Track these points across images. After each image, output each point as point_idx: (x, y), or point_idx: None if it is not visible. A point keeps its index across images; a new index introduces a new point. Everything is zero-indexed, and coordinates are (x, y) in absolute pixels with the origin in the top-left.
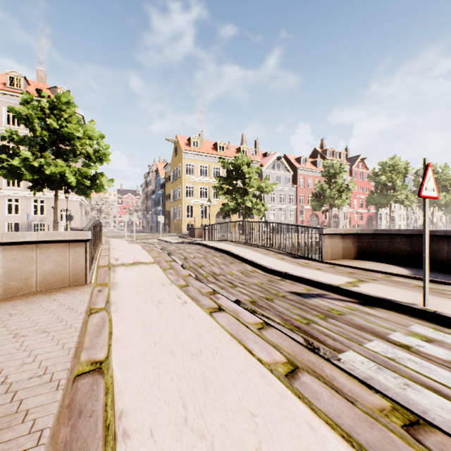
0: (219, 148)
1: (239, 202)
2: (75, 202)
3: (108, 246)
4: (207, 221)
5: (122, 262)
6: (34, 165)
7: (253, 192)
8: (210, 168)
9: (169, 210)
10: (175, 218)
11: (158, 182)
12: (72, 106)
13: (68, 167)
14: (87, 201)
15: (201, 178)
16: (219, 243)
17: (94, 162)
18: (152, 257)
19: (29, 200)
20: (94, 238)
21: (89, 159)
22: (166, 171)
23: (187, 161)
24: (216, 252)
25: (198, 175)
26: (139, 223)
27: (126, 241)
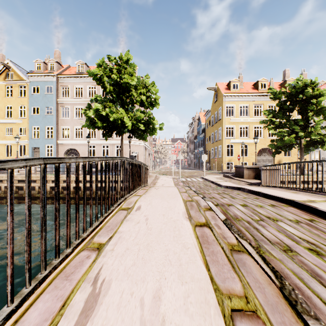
0: (260, 86)
1: (299, 136)
2: (141, 146)
3: (135, 200)
4: (247, 159)
5: None
6: (103, 115)
7: (323, 120)
8: (250, 107)
9: (209, 150)
10: (215, 156)
11: (200, 128)
12: (133, 66)
13: (126, 114)
14: (150, 146)
15: (241, 118)
16: None
17: (147, 108)
18: (221, 311)
19: (114, 146)
20: (42, 213)
21: (142, 105)
22: (206, 118)
23: (226, 104)
24: None
25: (238, 116)
26: (185, 161)
27: (172, 179)
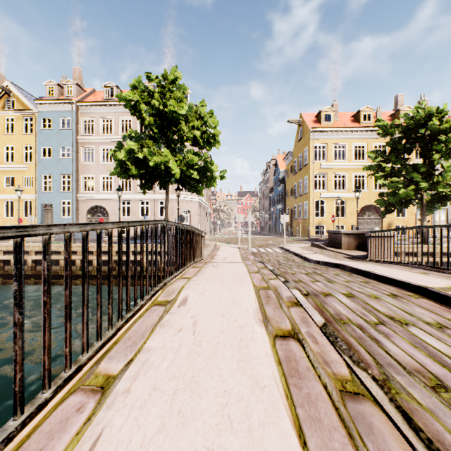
0: (363, 117)
1: (421, 187)
2: (194, 203)
3: (180, 287)
4: (344, 221)
5: None
6: (139, 158)
7: None
8: (349, 148)
9: (290, 208)
10: (299, 217)
11: (277, 177)
12: (183, 89)
13: (172, 156)
14: (207, 202)
15: (336, 163)
16: None
17: (202, 148)
18: None
19: (156, 202)
20: None
21: (196, 144)
22: (287, 162)
23: (315, 143)
24: None
25: (331, 159)
26: (257, 223)
27: (238, 250)
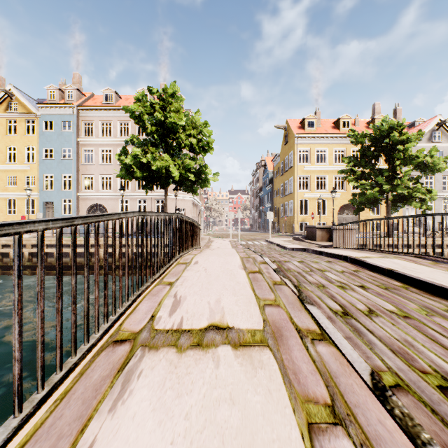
0: (342, 125)
1: (384, 189)
2: (188, 201)
3: (192, 257)
4: (326, 218)
5: (181, 320)
6: (143, 163)
7: (410, 171)
8: (329, 152)
9: (278, 206)
10: (285, 215)
11: (266, 178)
12: (180, 100)
13: (172, 161)
14: (200, 201)
15: (318, 165)
16: (390, 259)
17: (198, 153)
18: (258, 304)
19: (153, 201)
20: (137, 250)
21: (193, 150)
22: (275, 164)
23: (299, 147)
24: (415, 291)
25: (314, 162)
26: (247, 221)
27: (229, 242)
